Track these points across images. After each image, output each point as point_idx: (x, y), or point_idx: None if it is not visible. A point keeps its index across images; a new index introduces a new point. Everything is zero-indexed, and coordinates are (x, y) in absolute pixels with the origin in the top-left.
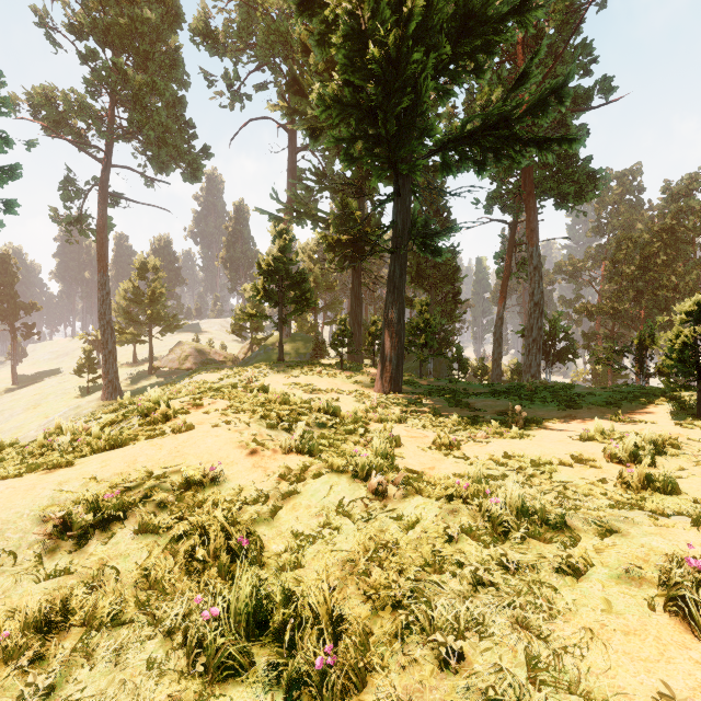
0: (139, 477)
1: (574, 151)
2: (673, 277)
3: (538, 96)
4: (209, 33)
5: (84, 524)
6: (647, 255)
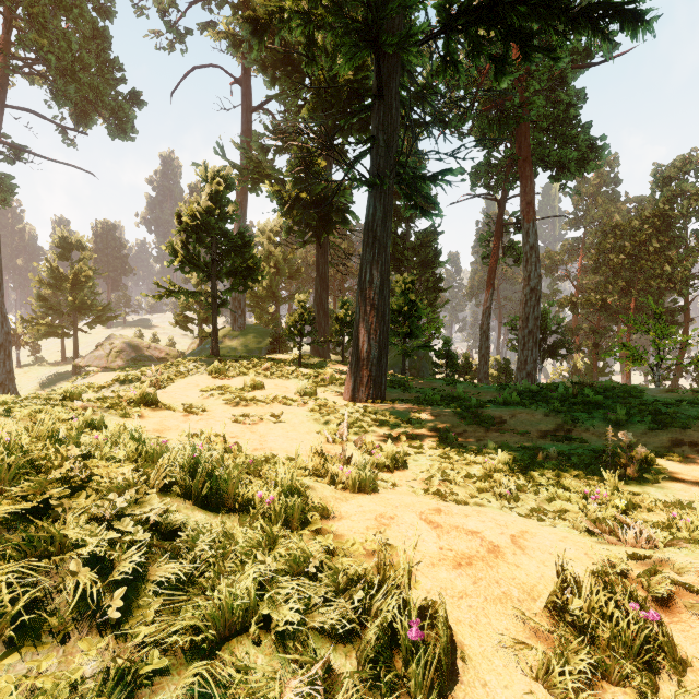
0: None
1: (575, 113)
2: (667, 266)
3: None
4: None
5: None
6: (638, 243)
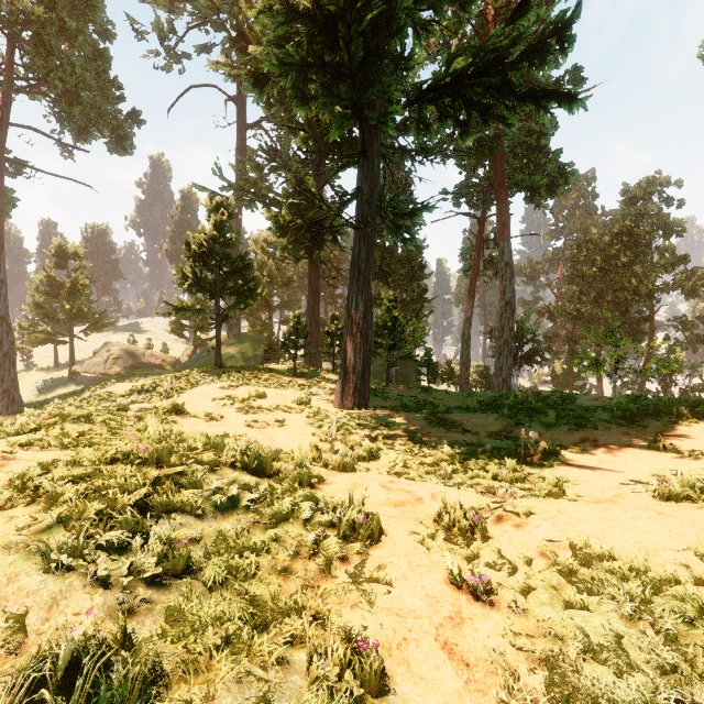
0: None
1: (546, 142)
2: (633, 279)
3: (540, 33)
4: None
5: None
6: (608, 257)
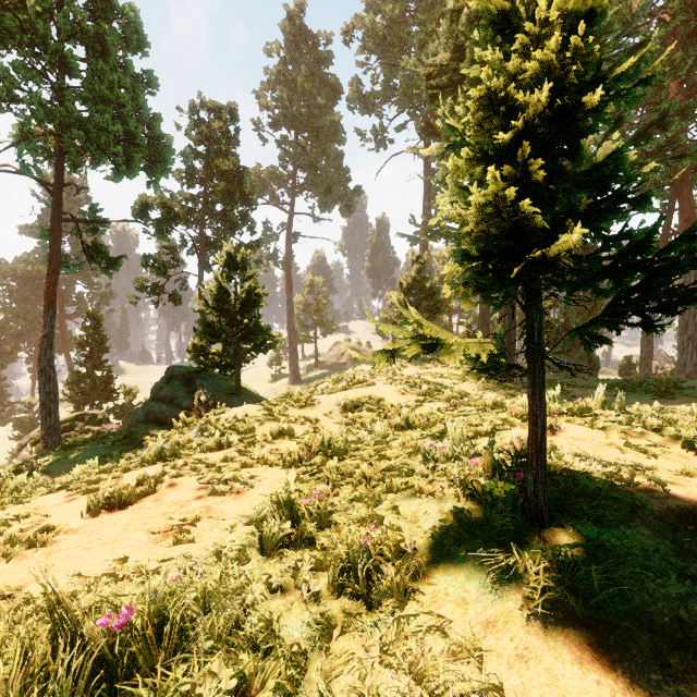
0: (362, 397)
1: None
2: None
3: (634, 133)
4: (361, 98)
5: (351, 406)
6: None
